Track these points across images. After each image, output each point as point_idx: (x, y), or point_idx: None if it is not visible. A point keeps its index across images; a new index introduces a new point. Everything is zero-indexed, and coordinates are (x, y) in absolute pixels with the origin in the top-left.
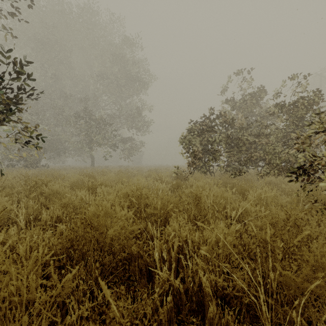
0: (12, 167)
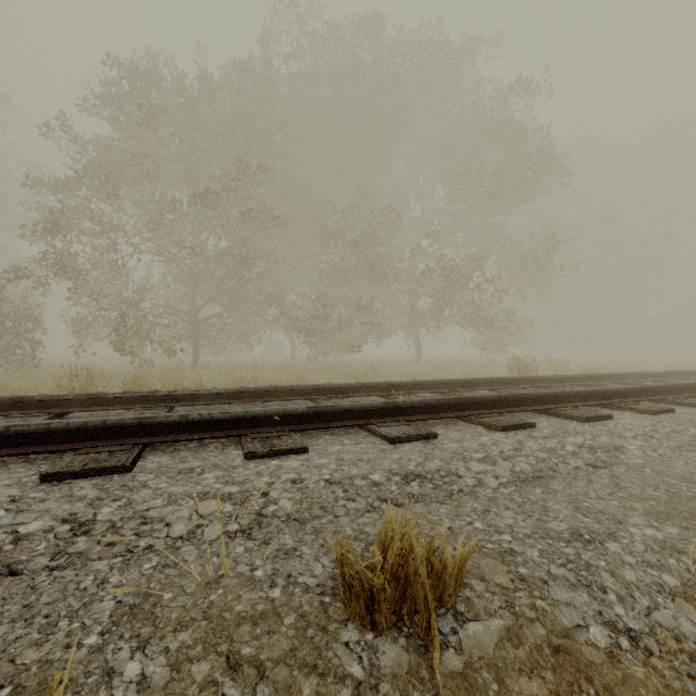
0: None
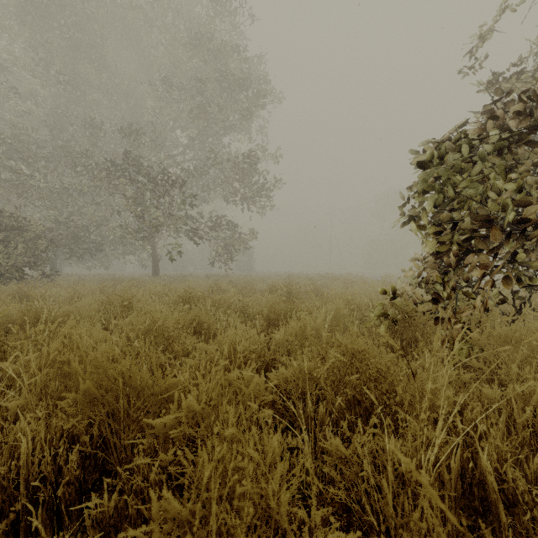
0: None
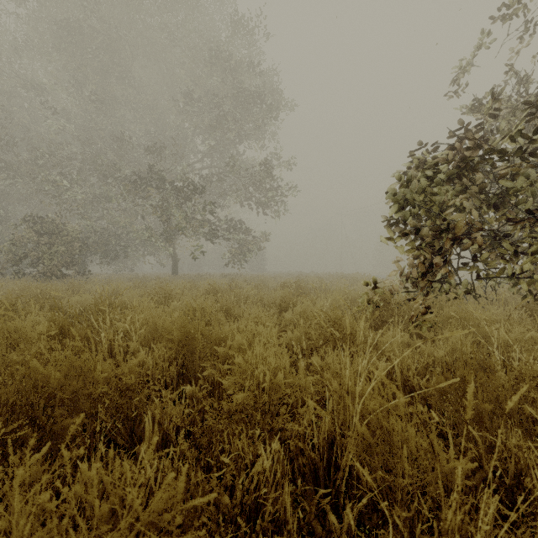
0: (19, 277)
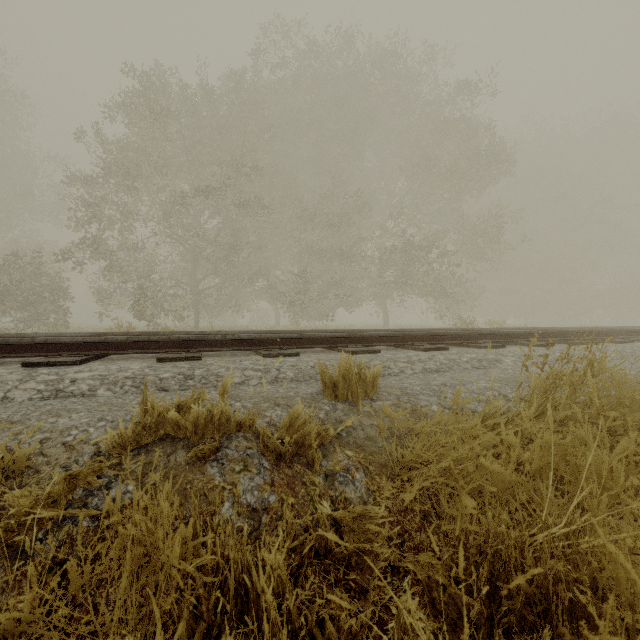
0: None
